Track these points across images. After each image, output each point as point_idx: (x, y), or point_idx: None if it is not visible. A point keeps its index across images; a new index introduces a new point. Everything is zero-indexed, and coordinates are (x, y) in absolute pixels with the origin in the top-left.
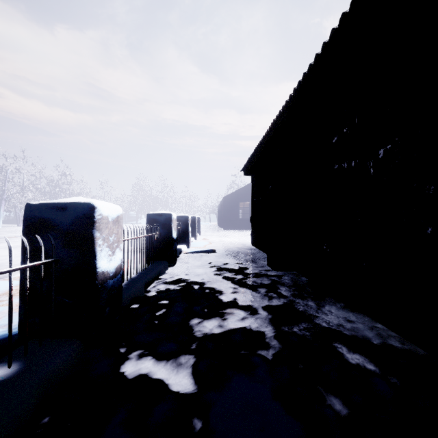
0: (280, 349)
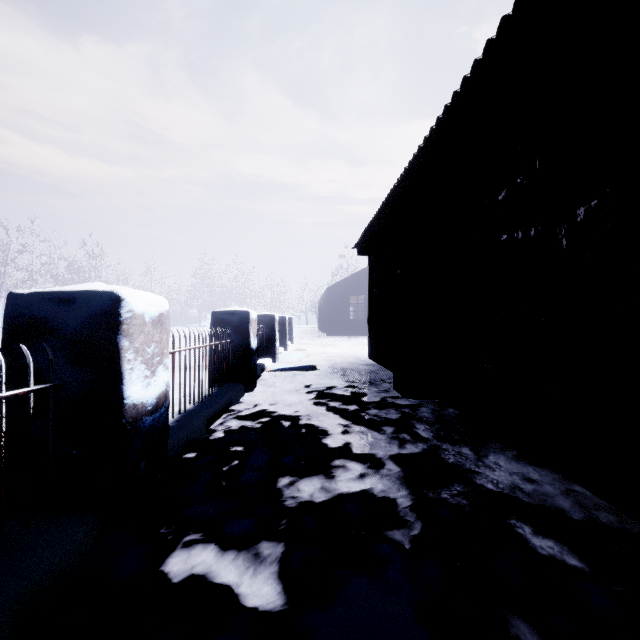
0: (423, 529)
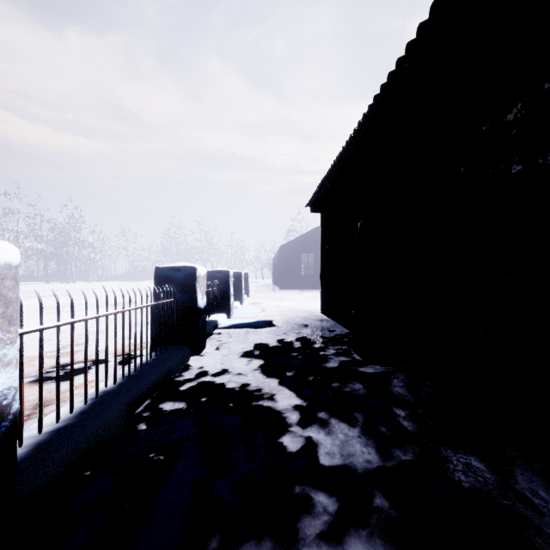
0: None
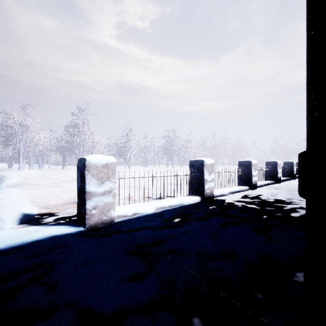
0: None
